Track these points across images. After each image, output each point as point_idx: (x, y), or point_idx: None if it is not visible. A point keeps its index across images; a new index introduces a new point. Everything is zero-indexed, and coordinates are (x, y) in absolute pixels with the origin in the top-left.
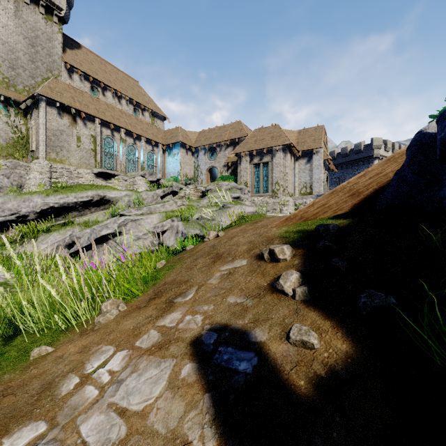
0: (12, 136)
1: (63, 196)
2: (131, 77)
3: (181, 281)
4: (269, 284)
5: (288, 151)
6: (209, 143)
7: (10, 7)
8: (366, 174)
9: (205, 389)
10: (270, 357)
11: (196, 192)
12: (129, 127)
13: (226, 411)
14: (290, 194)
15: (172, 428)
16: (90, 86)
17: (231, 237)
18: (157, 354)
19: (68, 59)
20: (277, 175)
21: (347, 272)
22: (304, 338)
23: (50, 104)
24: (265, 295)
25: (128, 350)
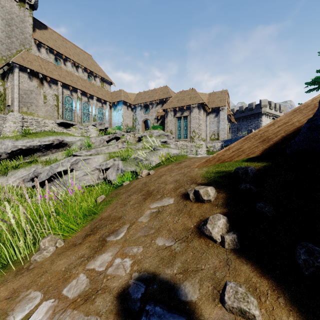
0: None
1: (29, 140)
2: (86, 52)
3: (115, 218)
4: (196, 226)
5: (202, 108)
6: (144, 102)
7: None
8: (275, 123)
9: None
10: None
11: (134, 138)
12: (84, 89)
13: None
14: (203, 139)
15: None
16: (54, 58)
17: (160, 176)
18: (82, 308)
19: (37, 37)
20: (193, 125)
21: (274, 217)
22: (243, 306)
23: (22, 70)
24: (193, 239)
25: (54, 300)
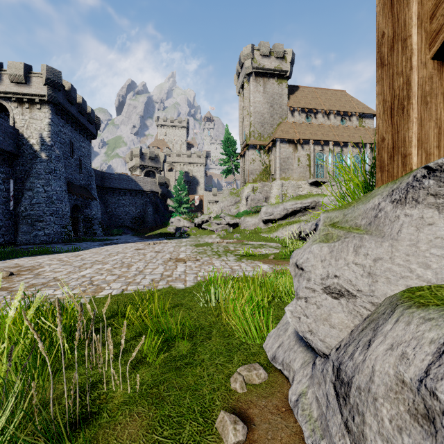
0: (262, 167)
1: (294, 204)
2: (338, 90)
3: None
4: None
5: None
6: None
7: (261, 89)
8: None
9: None
10: None
11: None
12: (337, 138)
13: None
14: None
15: None
16: (306, 116)
17: None
18: None
19: (291, 103)
20: None
21: None
22: None
23: (281, 141)
24: None
25: None
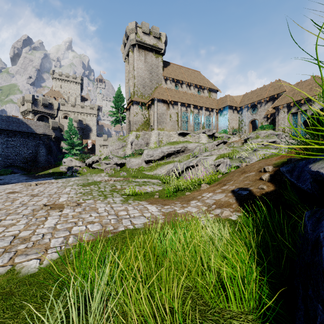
0: (143, 120)
1: (169, 148)
2: (196, 70)
3: (228, 180)
4: (259, 178)
5: None
6: (251, 102)
7: (143, 59)
8: None
9: (234, 196)
10: (252, 191)
11: (240, 139)
12: (195, 103)
13: (238, 198)
14: None
15: (226, 200)
16: (175, 84)
17: (252, 165)
18: (221, 193)
19: (165, 74)
20: None
21: None
22: (262, 187)
23: (158, 101)
24: (257, 180)
25: (213, 193)
